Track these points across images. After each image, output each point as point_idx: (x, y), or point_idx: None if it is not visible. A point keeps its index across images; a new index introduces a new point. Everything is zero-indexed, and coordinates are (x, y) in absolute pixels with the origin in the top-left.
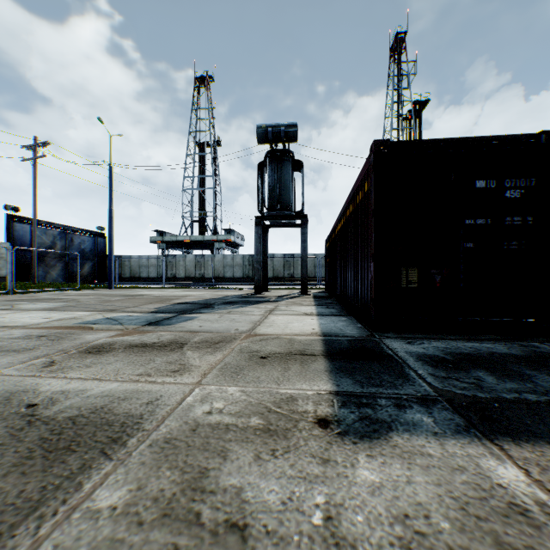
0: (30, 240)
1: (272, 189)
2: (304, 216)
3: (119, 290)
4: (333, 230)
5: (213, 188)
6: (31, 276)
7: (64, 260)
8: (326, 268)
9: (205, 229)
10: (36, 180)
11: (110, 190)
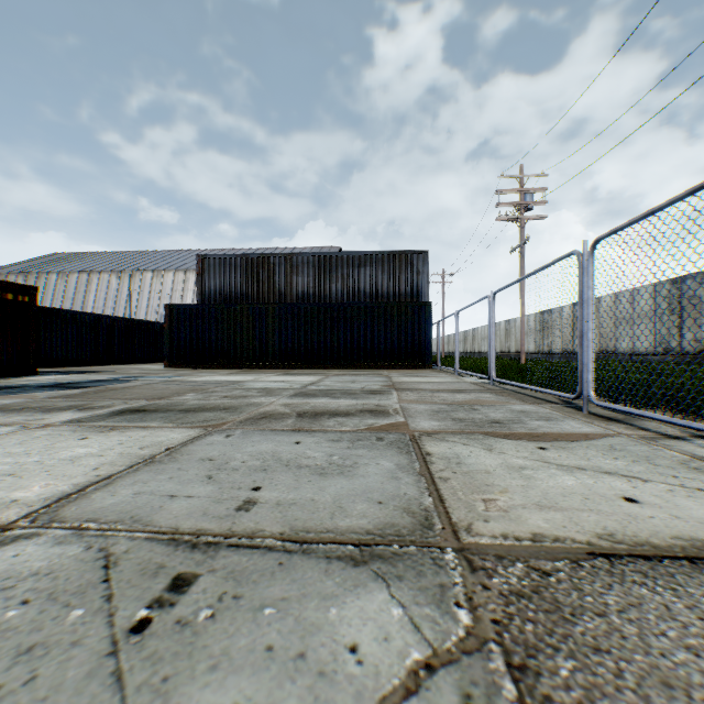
0: None
1: None
2: None
3: None
4: None
5: None
6: None
7: None
8: None
9: None
10: None
11: None
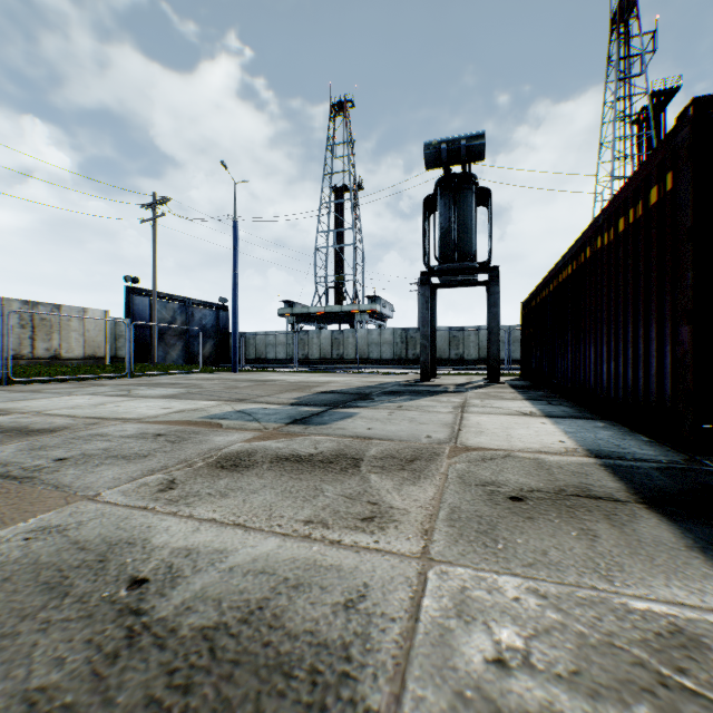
0: (149, 315)
1: (446, 232)
2: (493, 268)
3: (245, 373)
4: (540, 287)
5: (353, 244)
6: (150, 357)
7: (184, 339)
8: (521, 345)
9: (343, 298)
10: (155, 244)
11: (234, 250)
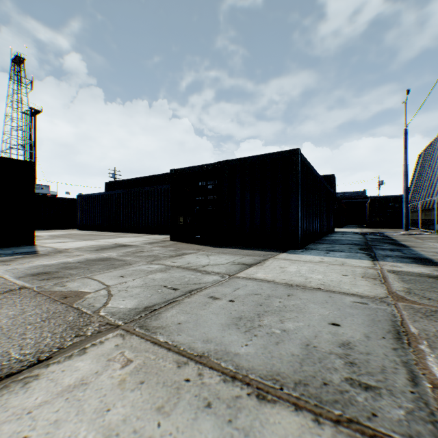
0: None
1: None
2: None
3: None
4: None
5: None
6: None
7: None
8: None
9: None
10: None
11: None
